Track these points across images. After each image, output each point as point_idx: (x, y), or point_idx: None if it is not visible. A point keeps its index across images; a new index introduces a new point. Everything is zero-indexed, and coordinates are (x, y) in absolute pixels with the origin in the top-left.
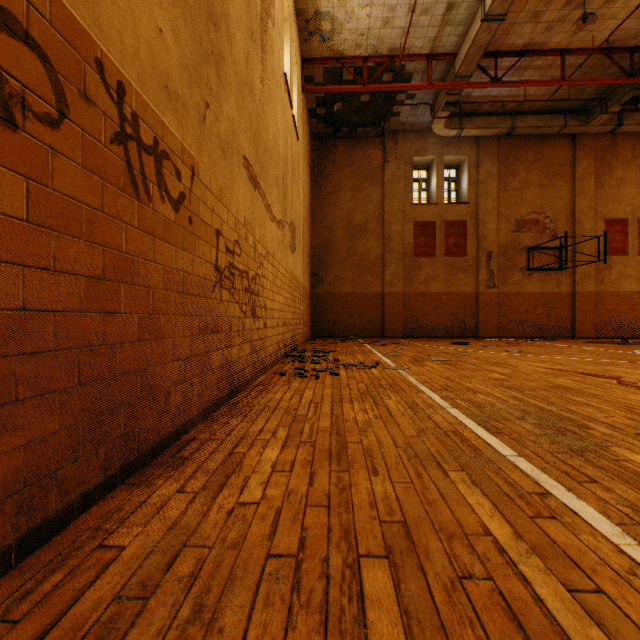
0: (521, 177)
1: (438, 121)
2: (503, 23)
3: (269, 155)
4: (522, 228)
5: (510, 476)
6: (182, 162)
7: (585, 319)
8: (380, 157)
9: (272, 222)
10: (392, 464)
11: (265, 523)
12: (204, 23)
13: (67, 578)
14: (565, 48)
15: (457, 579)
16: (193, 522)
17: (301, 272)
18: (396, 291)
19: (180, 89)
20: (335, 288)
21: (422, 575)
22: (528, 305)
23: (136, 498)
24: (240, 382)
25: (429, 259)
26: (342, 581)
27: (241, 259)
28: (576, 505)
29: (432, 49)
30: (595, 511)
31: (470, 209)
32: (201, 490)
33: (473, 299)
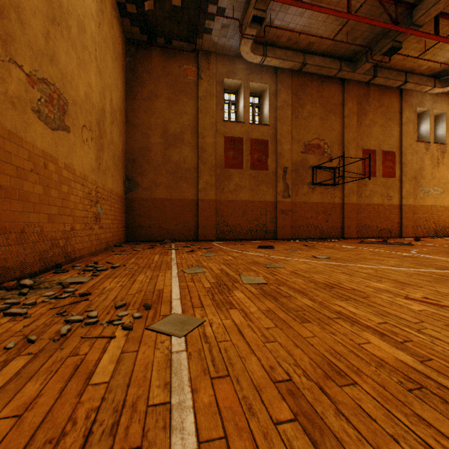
0: (308, 109)
1: (246, 42)
2: None
3: None
4: (309, 150)
5: None
6: None
7: (350, 224)
8: (195, 73)
9: None
10: None
11: None
12: None
13: None
14: None
15: None
16: None
17: (94, 168)
18: (209, 198)
19: None
20: (151, 193)
21: None
22: (313, 212)
23: None
24: None
25: (238, 171)
26: None
27: None
28: None
29: None
30: None
31: (271, 130)
32: None
33: (273, 207)
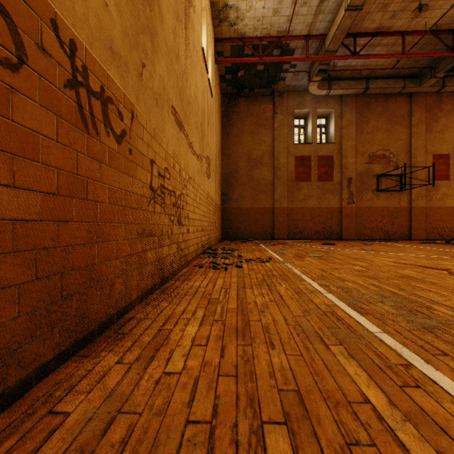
0: (372, 124)
1: (313, 84)
2: (360, 12)
3: (191, 106)
4: (373, 161)
5: (378, 349)
6: (124, 107)
7: (419, 226)
8: (271, 110)
9: (193, 155)
10: (285, 339)
11: (185, 391)
12: (141, 3)
13: (18, 443)
14: (405, 30)
15: (346, 445)
16: (127, 390)
17: (214, 192)
18: (282, 206)
19: (122, 51)
20: (239, 204)
21: (316, 441)
22: (377, 216)
23: (83, 368)
24: (169, 273)
25: (306, 183)
26: (249, 447)
27: (170, 182)
28: (435, 375)
29: (309, 31)
30: (451, 381)
31: (336, 147)
32: (135, 361)
33: (338, 212)
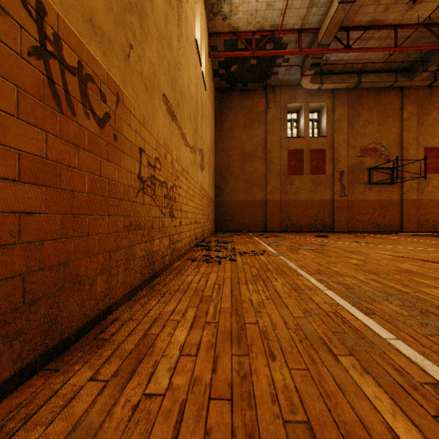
0: (364, 118)
1: (305, 78)
2: (353, 5)
3: (184, 97)
4: (365, 154)
5: (396, 362)
6: (107, 88)
7: (410, 219)
8: (264, 104)
9: (186, 147)
10: (286, 347)
11: (168, 423)
12: None
13: None
14: (398, 24)
15: None
16: (97, 421)
17: (208, 185)
18: (275, 199)
19: (105, 26)
20: (232, 197)
21: None
22: (369, 209)
23: (49, 387)
24: (160, 267)
25: (299, 176)
26: None
27: (161, 172)
28: None
29: (302, 25)
30: None
31: (328, 141)
32: (112, 378)
33: (330, 204)
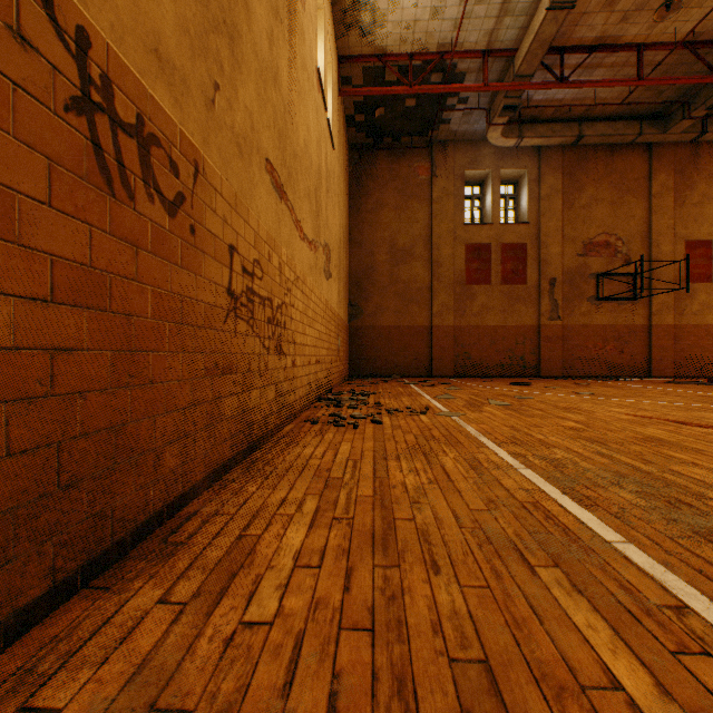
0: (589, 193)
1: (494, 129)
2: (571, 13)
3: (299, 162)
4: (590, 252)
5: (624, 576)
6: (180, 153)
7: (663, 356)
8: (427, 171)
9: (302, 241)
10: (458, 555)
11: (278, 662)
12: None
13: None
14: (643, 42)
15: None
16: (172, 660)
17: (337, 302)
18: (446, 324)
19: (177, 58)
20: (376, 320)
21: None
22: (597, 340)
23: (98, 613)
24: (262, 433)
25: (483, 287)
26: None
27: (263, 283)
28: None
29: (488, 44)
30: None
31: (530, 230)
32: (192, 599)
33: (534, 333)
